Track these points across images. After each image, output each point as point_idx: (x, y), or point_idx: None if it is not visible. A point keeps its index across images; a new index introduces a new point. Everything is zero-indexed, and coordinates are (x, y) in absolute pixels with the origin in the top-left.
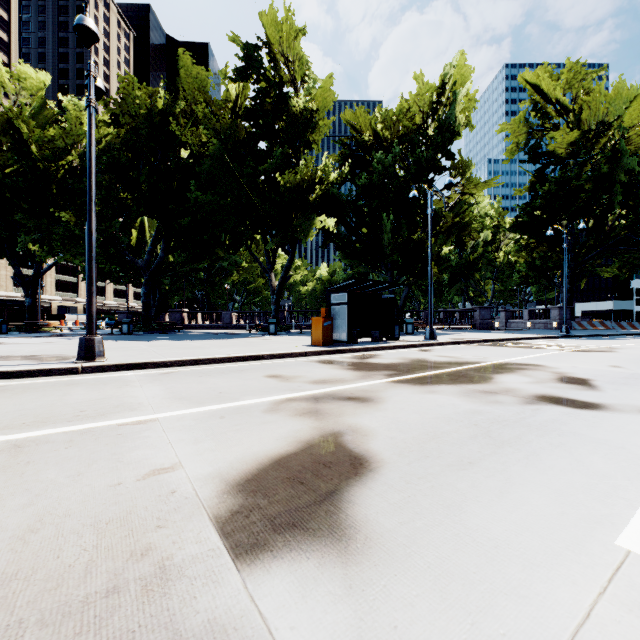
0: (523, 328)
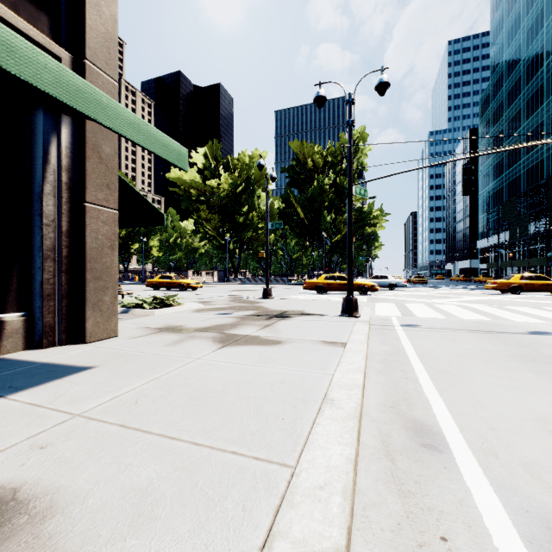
0: None
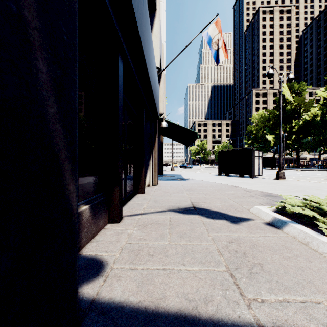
0: None
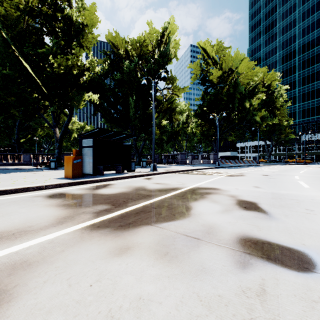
0: (199, 163)
